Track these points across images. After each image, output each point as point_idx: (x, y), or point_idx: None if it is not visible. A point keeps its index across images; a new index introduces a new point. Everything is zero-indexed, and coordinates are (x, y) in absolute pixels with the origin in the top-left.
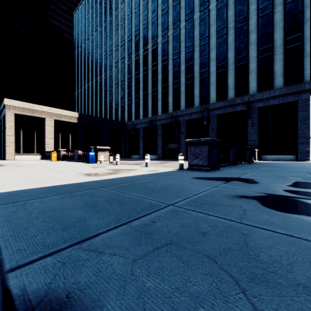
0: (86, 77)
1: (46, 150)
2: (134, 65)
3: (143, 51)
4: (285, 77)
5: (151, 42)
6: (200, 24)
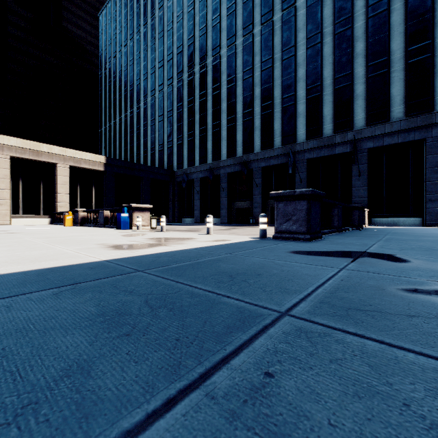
0: (118, 106)
1: (58, 210)
2: (187, 88)
3: (200, 68)
4: (406, 105)
5: (211, 55)
6: (282, 28)
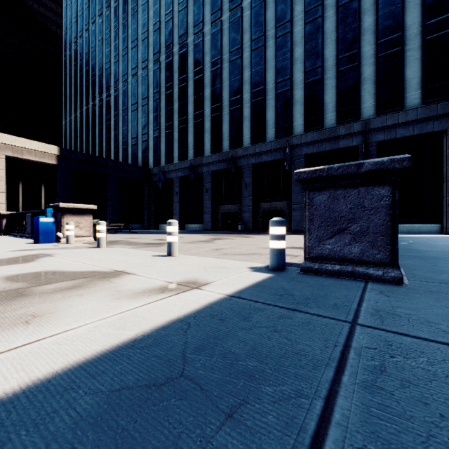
0: (84, 93)
1: None
2: (165, 72)
3: (179, 49)
4: (424, 90)
5: (193, 33)
6: (276, 0)
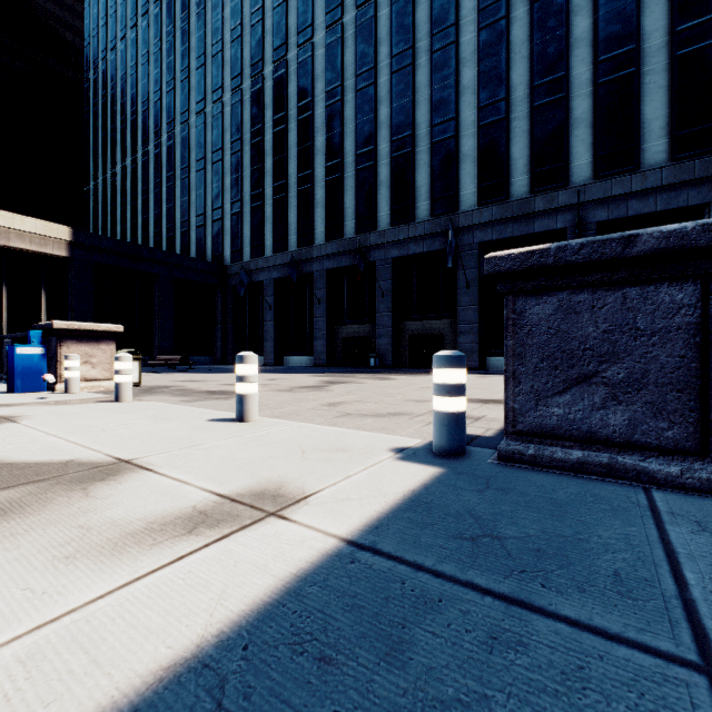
0: (119, 142)
1: None
2: (250, 107)
3: (274, 69)
4: (673, 138)
5: (296, 44)
6: None
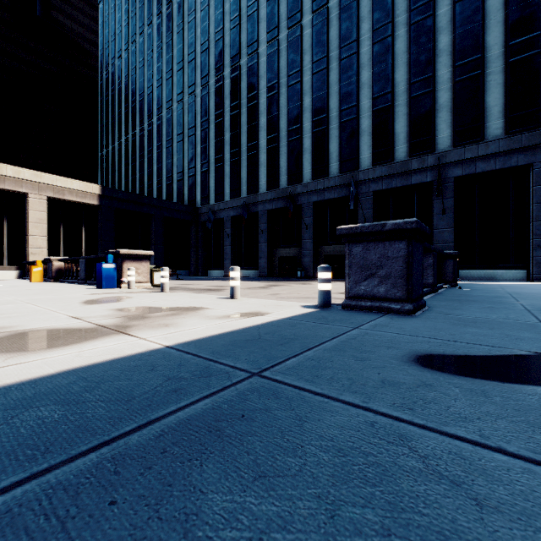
0: (123, 122)
1: (29, 259)
2: (214, 98)
3: (231, 71)
4: (507, 119)
5: (246, 54)
6: (341, 17)
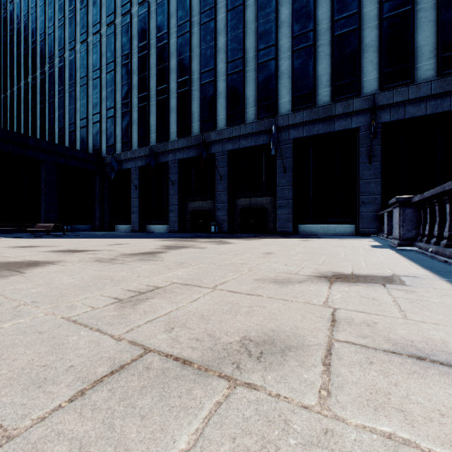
0: (23, 64)
1: None
2: (121, 37)
3: (139, 9)
4: (440, 58)
5: None
6: None
